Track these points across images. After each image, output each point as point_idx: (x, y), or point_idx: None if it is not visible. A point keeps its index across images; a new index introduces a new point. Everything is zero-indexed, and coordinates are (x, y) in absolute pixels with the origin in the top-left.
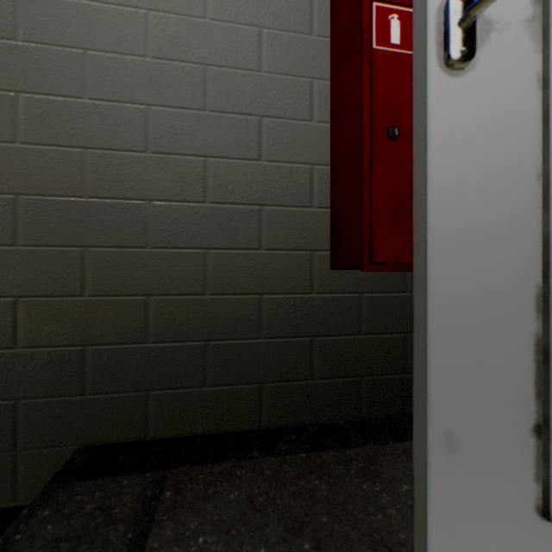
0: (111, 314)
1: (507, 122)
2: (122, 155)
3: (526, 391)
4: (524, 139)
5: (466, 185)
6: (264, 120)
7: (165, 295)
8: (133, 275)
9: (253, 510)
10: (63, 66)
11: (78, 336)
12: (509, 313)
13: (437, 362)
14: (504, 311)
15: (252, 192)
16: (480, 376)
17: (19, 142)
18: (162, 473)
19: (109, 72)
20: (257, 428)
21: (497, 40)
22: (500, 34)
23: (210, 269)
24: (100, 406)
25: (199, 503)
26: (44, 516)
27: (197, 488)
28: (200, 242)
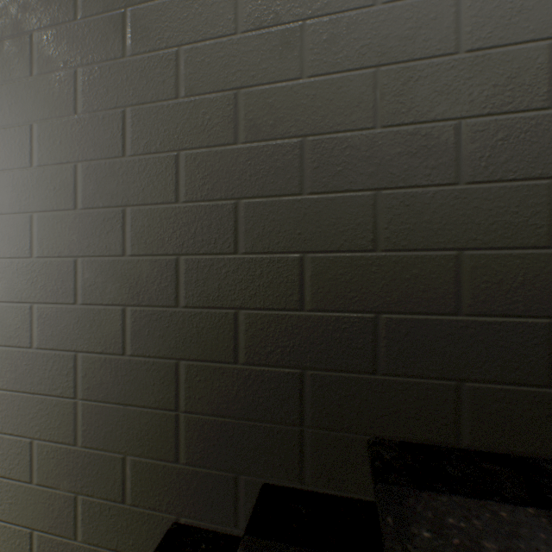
0: (409, 274)
1: None
2: (424, 65)
3: None
4: None
5: None
6: None
7: (484, 249)
8: (438, 223)
9: None
10: None
11: (369, 301)
12: None
13: None
14: None
15: None
16: None
17: (305, 77)
18: None
19: None
20: None
21: None
22: None
23: None
24: (395, 392)
25: None
26: (427, 538)
27: None
28: (542, 169)
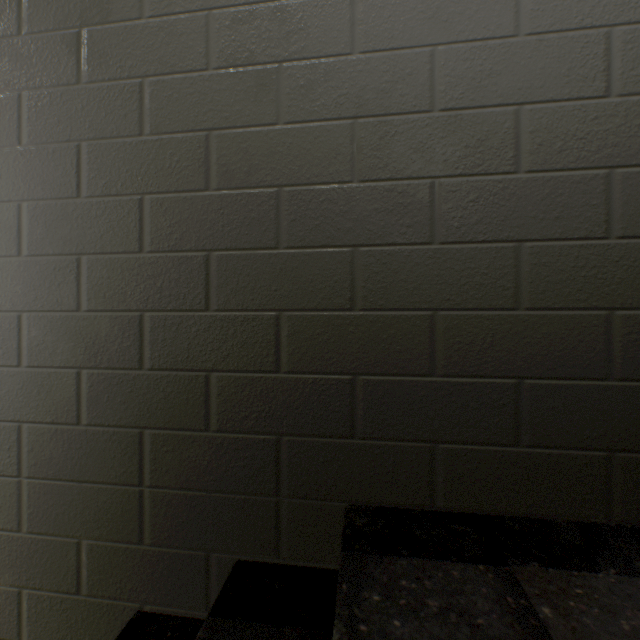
0: (386, 334)
1: None
2: (400, 120)
3: None
4: None
5: None
6: (615, 31)
7: (457, 310)
8: (414, 282)
9: None
10: (329, 19)
11: (347, 362)
12: None
13: None
14: None
15: (593, 149)
16: None
17: (281, 123)
18: (503, 571)
19: (383, 13)
20: (602, 521)
21: None
22: None
23: (525, 271)
24: (372, 456)
25: None
26: (375, 601)
27: (593, 613)
28: (509, 232)
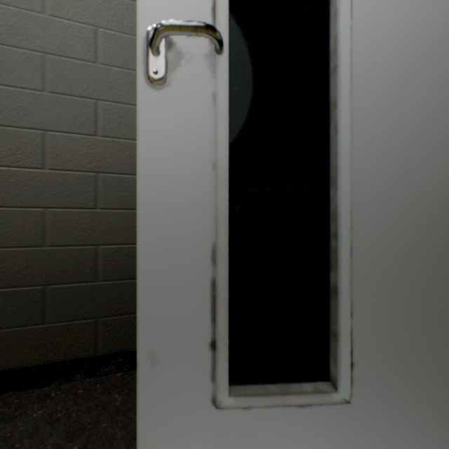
0: None
1: (193, 126)
2: None
3: (206, 318)
4: (205, 139)
5: (165, 169)
6: (100, 103)
7: (3, 247)
8: None
9: (46, 424)
10: None
11: None
12: (194, 263)
13: (144, 300)
14: (191, 261)
15: (89, 161)
16: (175, 309)
17: None
18: None
19: None
20: (93, 355)
21: (186, 66)
22: (188, 63)
23: (49, 225)
24: None
25: (1, 424)
26: None
27: (7, 411)
28: (39, 202)
